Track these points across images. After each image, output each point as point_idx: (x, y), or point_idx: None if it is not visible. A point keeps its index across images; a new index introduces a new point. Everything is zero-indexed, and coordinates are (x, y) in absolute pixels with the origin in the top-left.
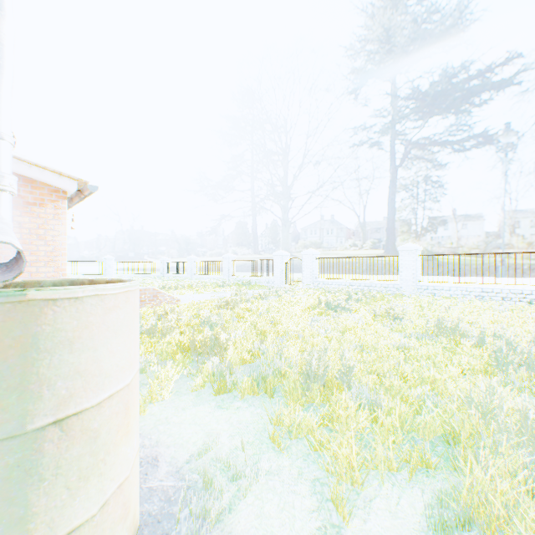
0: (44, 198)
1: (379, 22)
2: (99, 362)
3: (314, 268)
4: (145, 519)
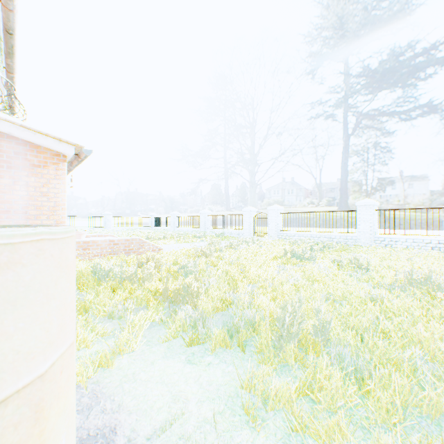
0: (47, 161)
1: (334, 9)
2: None
3: (279, 222)
4: None
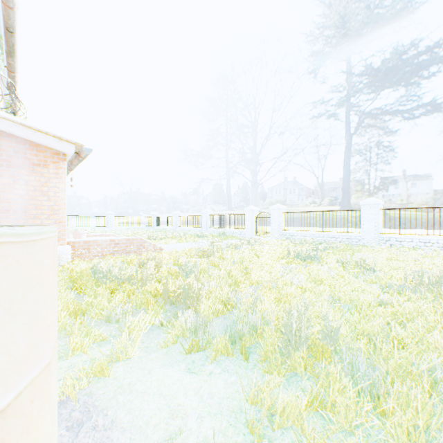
0: (47, 160)
1: (337, 8)
2: None
3: (281, 221)
4: None
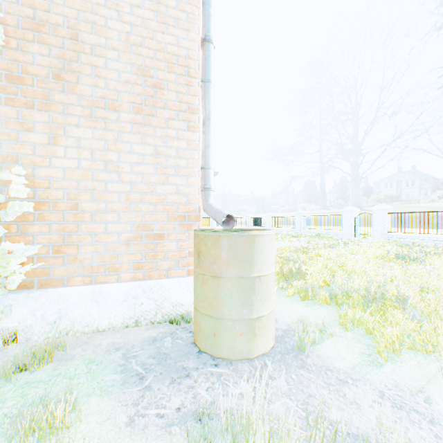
0: None
1: None
2: (268, 259)
3: (385, 223)
4: (277, 335)
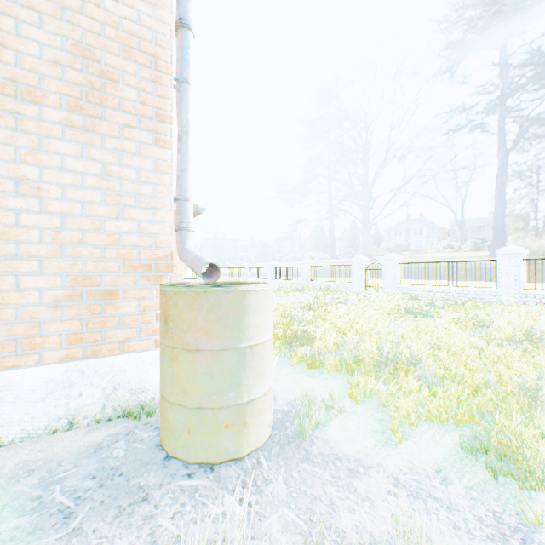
0: None
1: None
2: (263, 322)
3: (396, 274)
4: (275, 420)
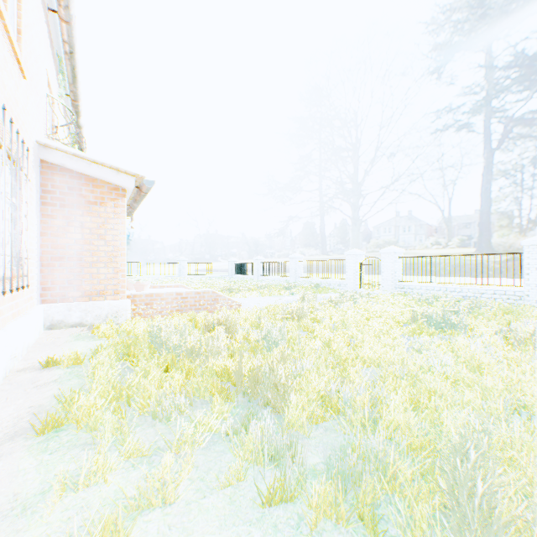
0: (104, 197)
1: None
2: None
3: (396, 269)
4: None
